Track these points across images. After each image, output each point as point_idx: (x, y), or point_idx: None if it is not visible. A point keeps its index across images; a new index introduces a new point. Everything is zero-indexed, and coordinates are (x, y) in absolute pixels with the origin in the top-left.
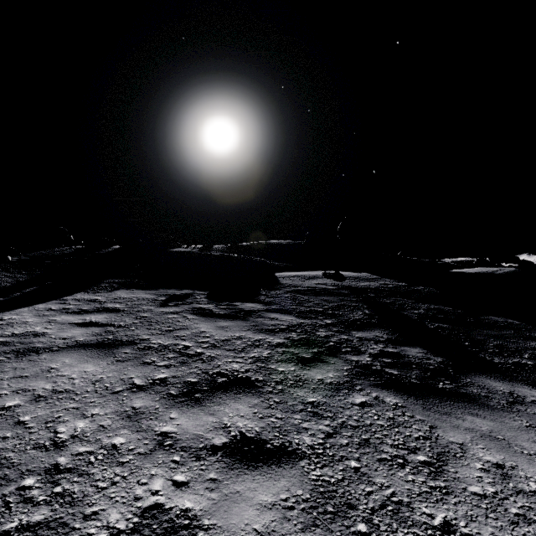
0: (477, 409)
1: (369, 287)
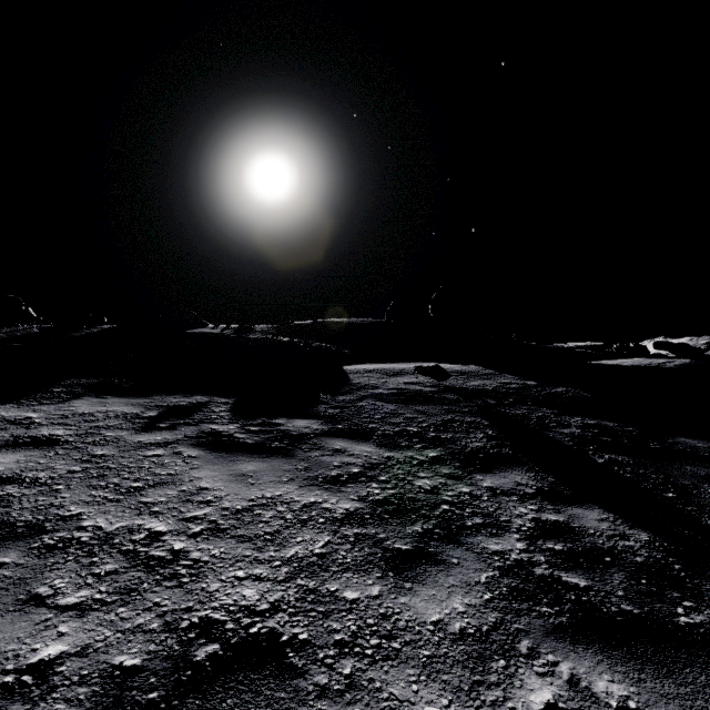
0: None
1: (485, 389)
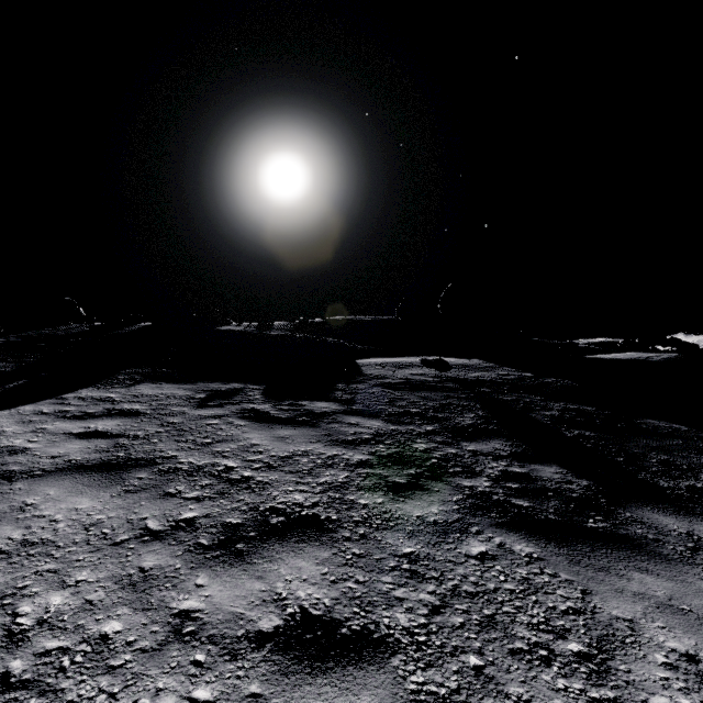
0: (646, 560)
1: (483, 379)
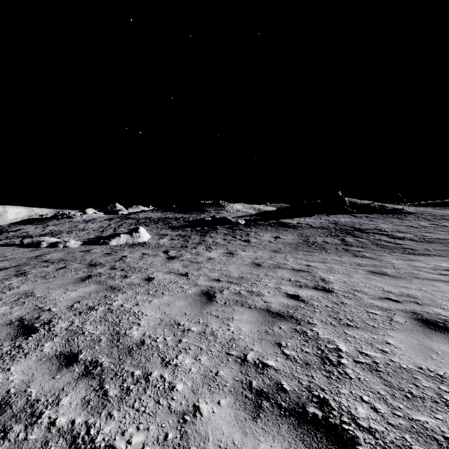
0: None
1: None
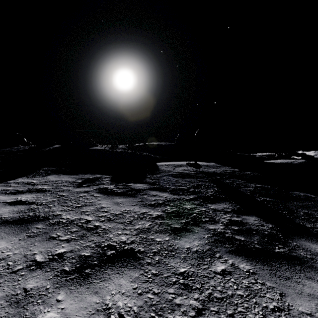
0: (309, 272)
1: (216, 172)
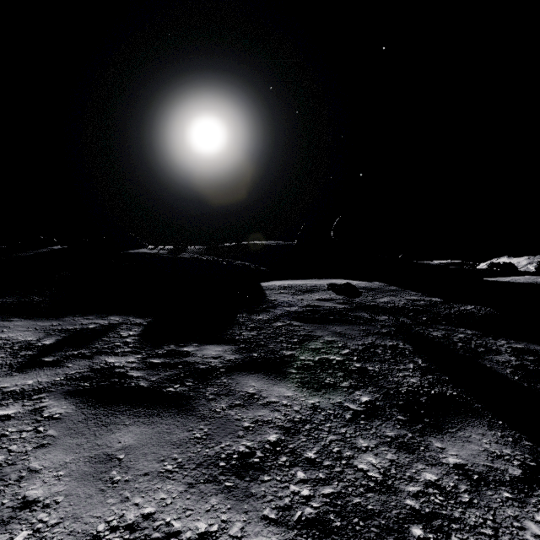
0: None
1: (395, 306)
